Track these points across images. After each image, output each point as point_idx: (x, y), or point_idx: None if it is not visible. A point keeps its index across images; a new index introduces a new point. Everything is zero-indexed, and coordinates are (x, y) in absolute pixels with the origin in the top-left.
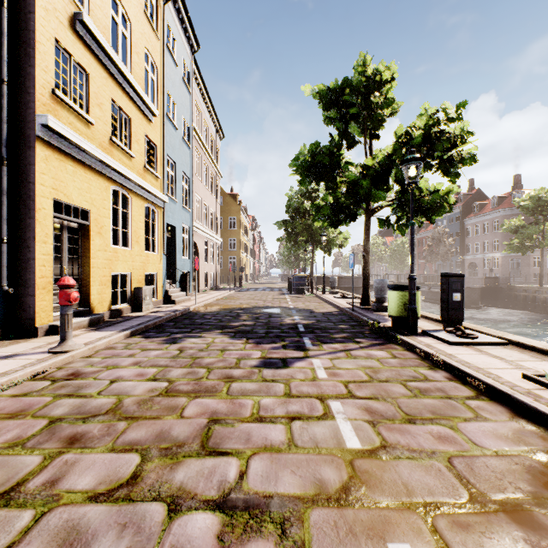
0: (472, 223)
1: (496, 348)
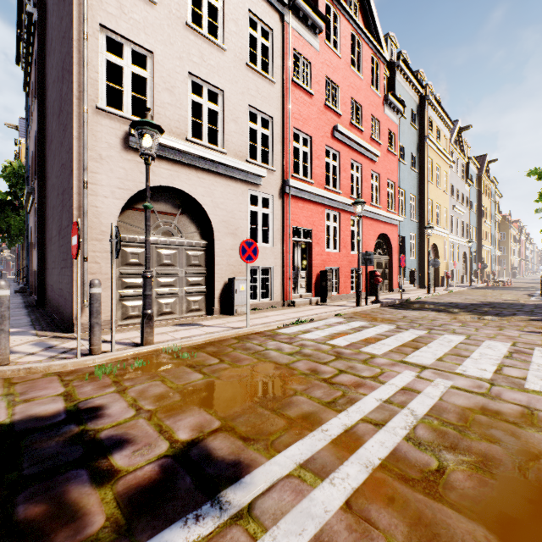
0: None
1: None
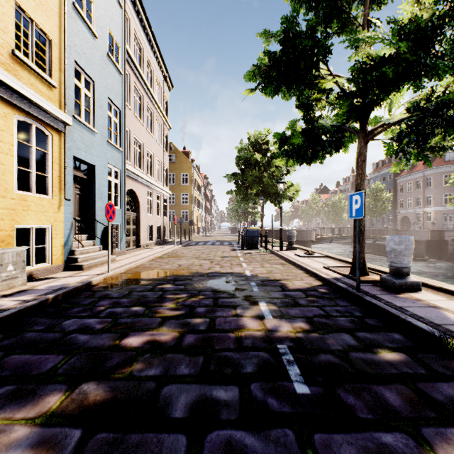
0: (404, 180)
1: None
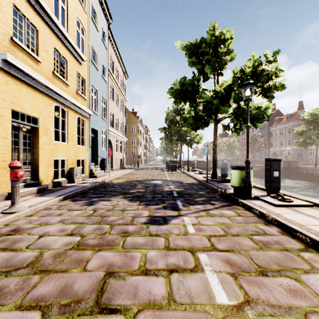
0: (274, 129)
1: (306, 209)
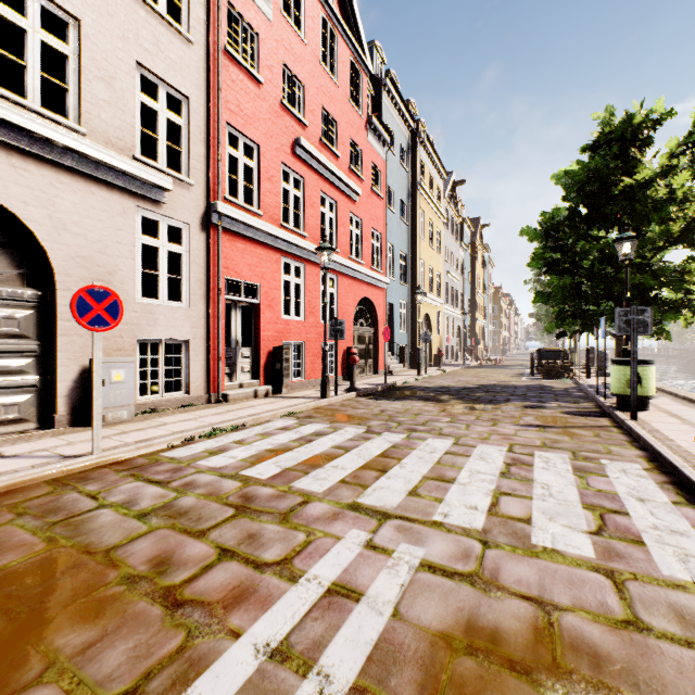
0: None
1: None
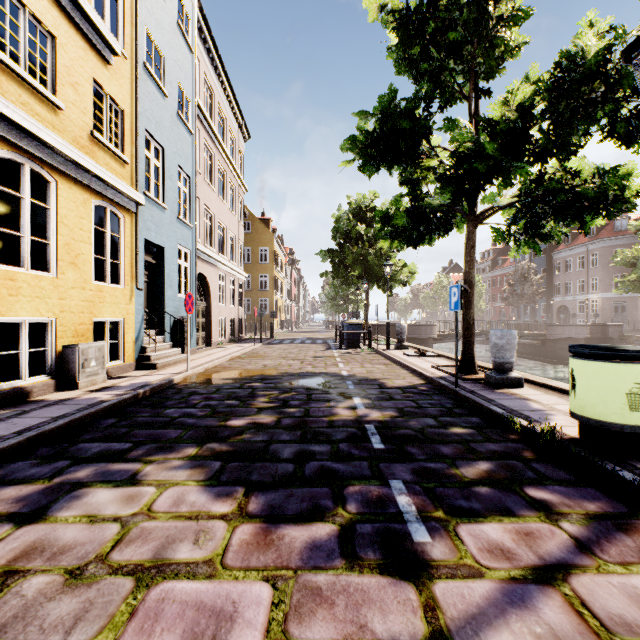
0: (562, 256)
1: None
